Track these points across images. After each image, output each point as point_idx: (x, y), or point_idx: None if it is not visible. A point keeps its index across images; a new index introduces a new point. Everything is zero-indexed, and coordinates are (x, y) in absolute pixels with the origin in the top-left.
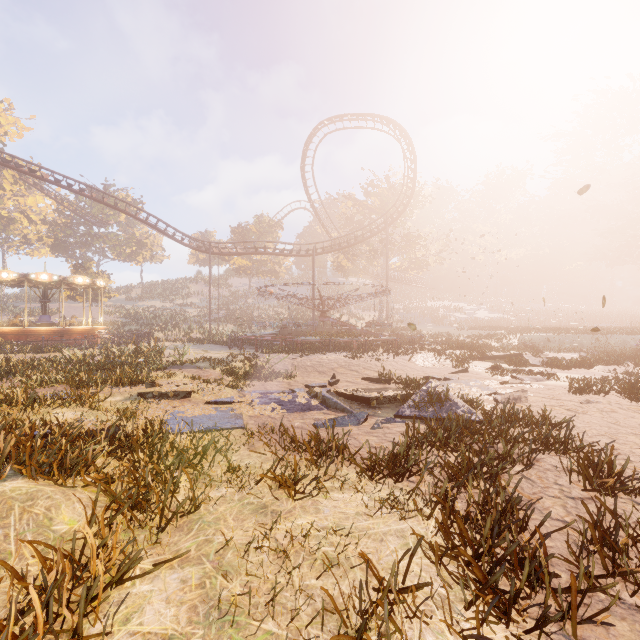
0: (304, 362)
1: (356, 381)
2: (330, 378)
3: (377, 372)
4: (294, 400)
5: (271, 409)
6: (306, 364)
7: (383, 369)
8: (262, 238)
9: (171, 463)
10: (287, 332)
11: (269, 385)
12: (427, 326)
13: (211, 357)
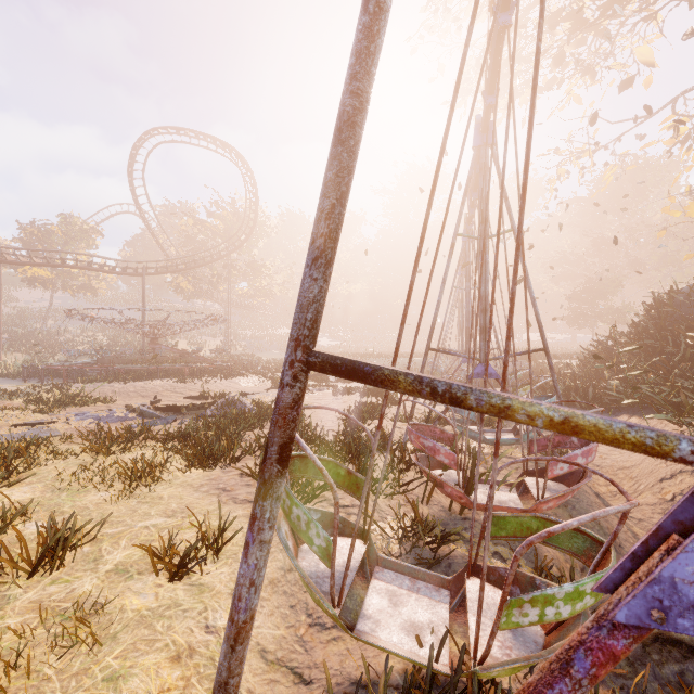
0: (127, 388)
1: (178, 400)
2: (152, 399)
3: (201, 393)
4: (112, 415)
5: (88, 423)
6: (129, 390)
7: (203, 388)
8: (71, 244)
9: (0, 452)
10: (108, 360)
11: (85, 409)
12: (273, 353)
13: (3, 389)
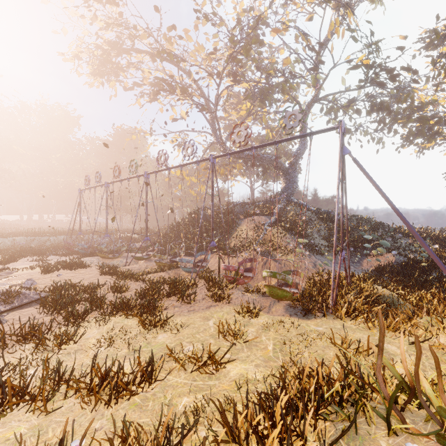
0: None
1: None
2: None
3: None
4: None
5: None
6: None
7: None
8: None
9: None
10: None
11: None
12: None
13: None
